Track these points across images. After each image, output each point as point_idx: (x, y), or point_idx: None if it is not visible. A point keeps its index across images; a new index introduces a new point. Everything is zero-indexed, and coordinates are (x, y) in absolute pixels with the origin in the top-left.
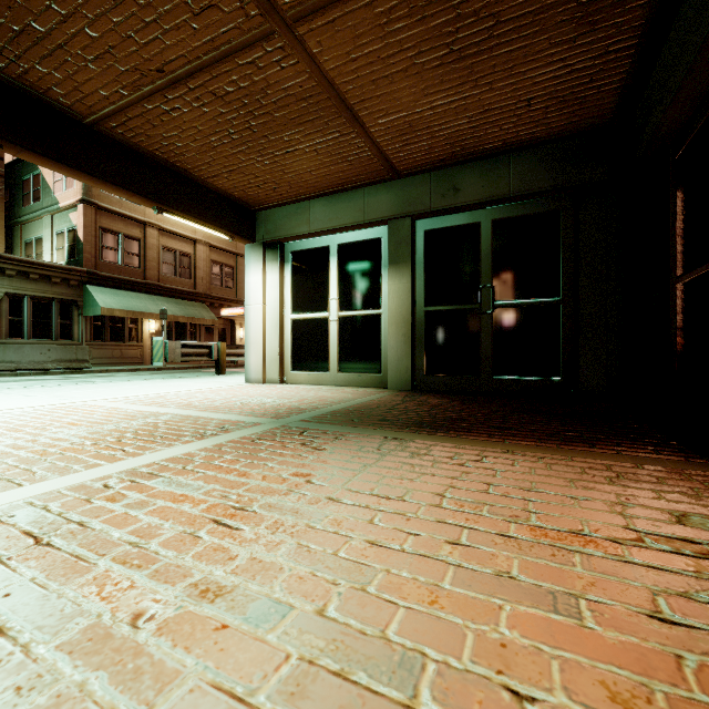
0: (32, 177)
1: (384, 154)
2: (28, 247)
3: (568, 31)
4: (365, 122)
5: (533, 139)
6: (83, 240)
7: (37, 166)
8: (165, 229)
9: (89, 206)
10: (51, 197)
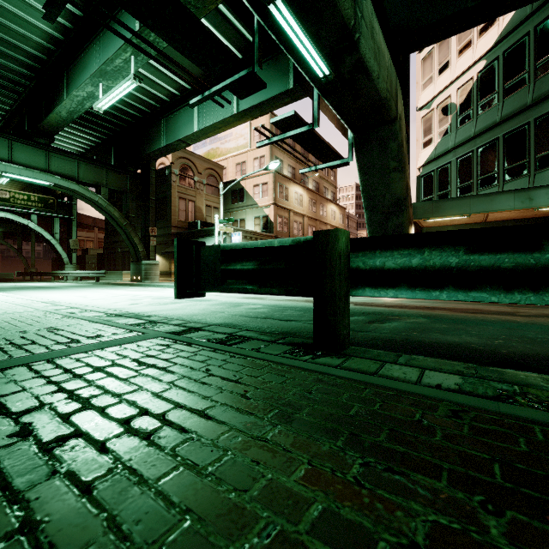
0: (238, 191)
1: (486, 220)
2: (234, 223)
3: (548, 210)
4: (488, 217)
5: (533, 217)
6: (274, 222)
7: (241, 185)
8: (295, 212)
9: (275, 206)
10: (252, 201)
